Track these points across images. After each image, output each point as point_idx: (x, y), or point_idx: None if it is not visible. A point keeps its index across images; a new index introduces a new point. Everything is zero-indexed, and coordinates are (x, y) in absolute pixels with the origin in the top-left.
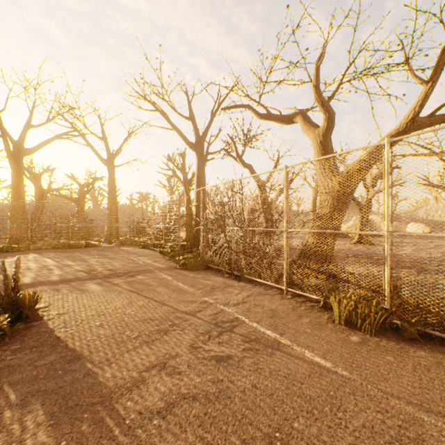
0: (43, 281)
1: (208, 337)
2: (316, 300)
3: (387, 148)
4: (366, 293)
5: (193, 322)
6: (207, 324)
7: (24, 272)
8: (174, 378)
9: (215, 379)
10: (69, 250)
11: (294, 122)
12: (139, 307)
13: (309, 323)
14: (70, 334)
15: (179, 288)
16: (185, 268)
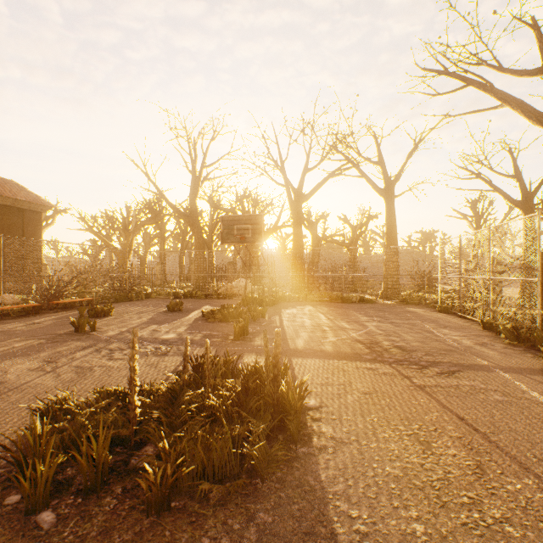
0: (315, 351)
1: None
2: None
3: None
4: None
5: None
6: None
7: (298, 330)
8: None
9: None
10: (342, 305)
11: None
12: (519, 509)
13: None
14: (357, 541)
15: None
16: None
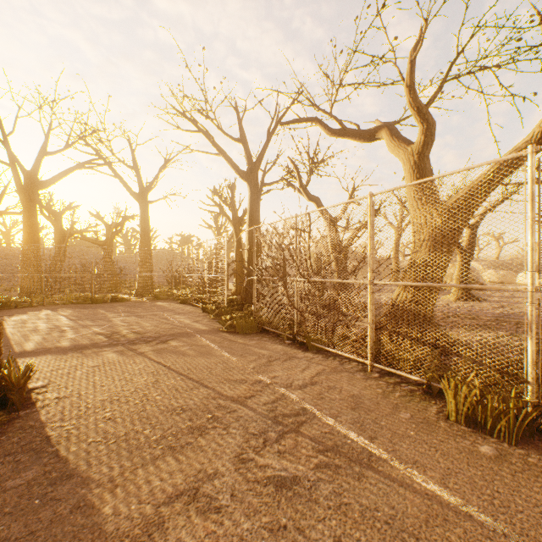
0: (49, 348)
1: (262, 442)
2: (414, 382)
3: (532, 160)
4: (496, 376)
5: (242, 414)
6: (262, 418)
7: (29, 334)
8: (208, 520)
9: (274, 525)
10: (91, 306)
11: (377, 139)
12: (168, 389)
13: (410, 420)
14: (66, 432)
15: (224, 361)
16: (234, 330)
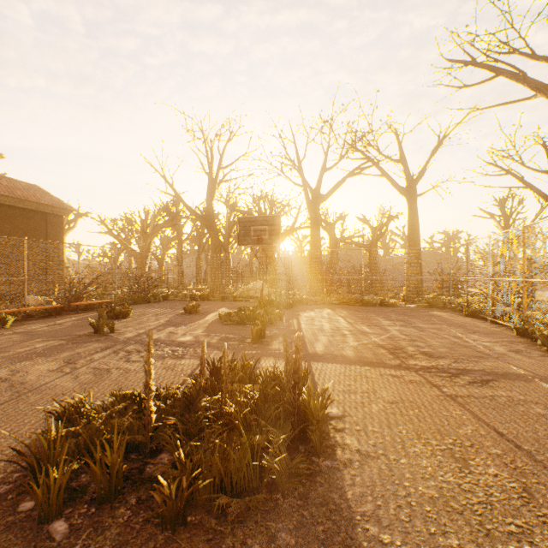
0: (335, 355)
1: None
2: None
3: None
4: None
5: None
6: None
7: (317, 334)
8: None
9: None
10: (362, 308)
11: None
12: None
13: None
14: None
15: None
16: None
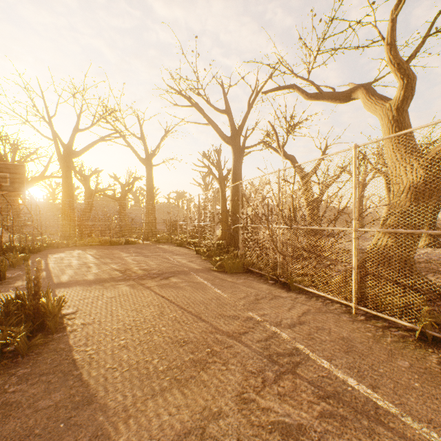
0: (78, 281)
1: (261, 381)
2: (404, 327)
3: None
4: None
5: (238, 351)
6: (257, 356)
7: (65, 269)
8: None
9: None
10: (110, 247)
11: (353, 99)
12: (171, 321)
13: (411, 369)
14: (88, 357)
15: (217, 297)
16: (223, 270)
